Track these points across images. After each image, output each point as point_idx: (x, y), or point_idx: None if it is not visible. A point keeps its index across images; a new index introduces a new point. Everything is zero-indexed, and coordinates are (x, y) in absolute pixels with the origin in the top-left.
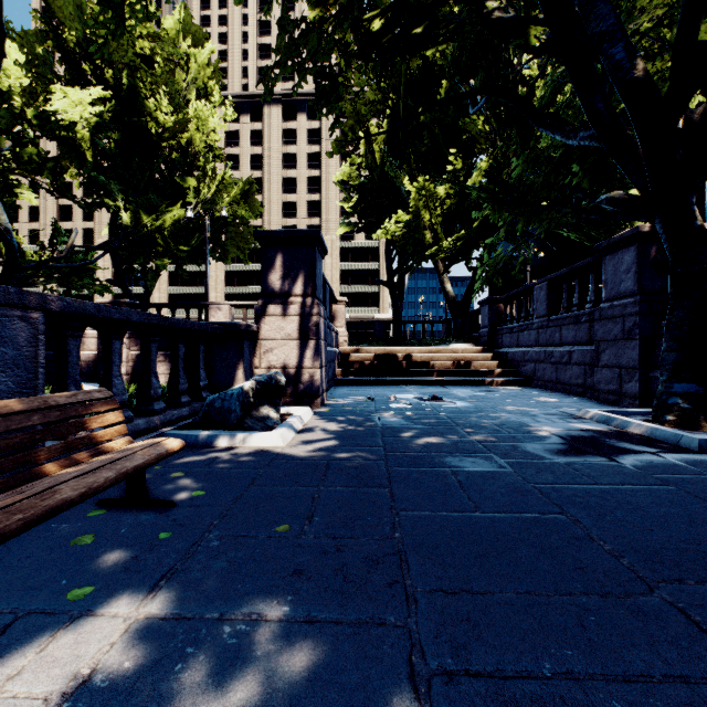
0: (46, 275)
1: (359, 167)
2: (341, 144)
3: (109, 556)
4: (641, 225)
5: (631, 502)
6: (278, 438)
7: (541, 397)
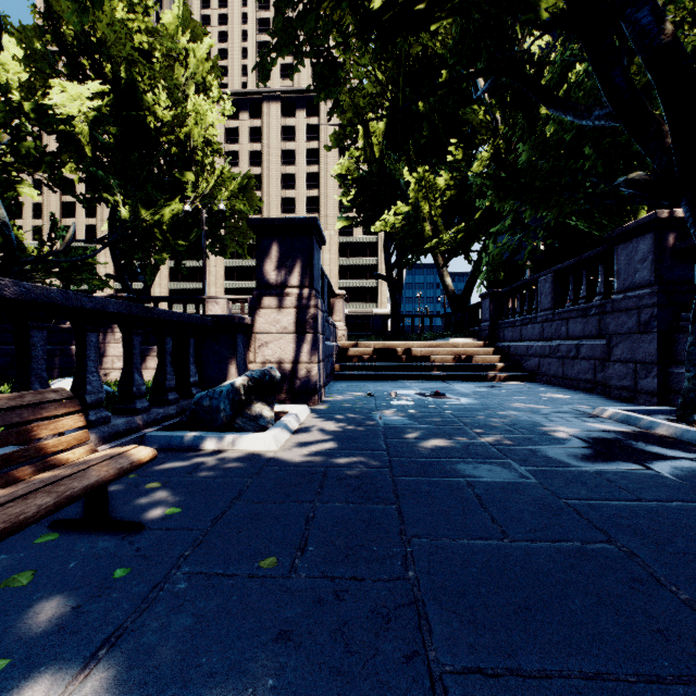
0: (45, 270)
1: (357, 161)
2: (340, 138)
3: (44, 605)
4: (659, 211)
5: (689, 525)
6: (271, 440)
7: (549, 393)
